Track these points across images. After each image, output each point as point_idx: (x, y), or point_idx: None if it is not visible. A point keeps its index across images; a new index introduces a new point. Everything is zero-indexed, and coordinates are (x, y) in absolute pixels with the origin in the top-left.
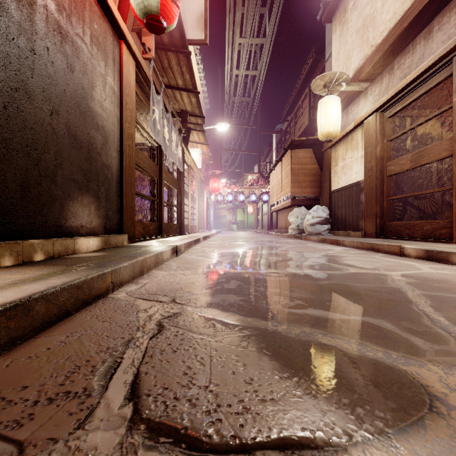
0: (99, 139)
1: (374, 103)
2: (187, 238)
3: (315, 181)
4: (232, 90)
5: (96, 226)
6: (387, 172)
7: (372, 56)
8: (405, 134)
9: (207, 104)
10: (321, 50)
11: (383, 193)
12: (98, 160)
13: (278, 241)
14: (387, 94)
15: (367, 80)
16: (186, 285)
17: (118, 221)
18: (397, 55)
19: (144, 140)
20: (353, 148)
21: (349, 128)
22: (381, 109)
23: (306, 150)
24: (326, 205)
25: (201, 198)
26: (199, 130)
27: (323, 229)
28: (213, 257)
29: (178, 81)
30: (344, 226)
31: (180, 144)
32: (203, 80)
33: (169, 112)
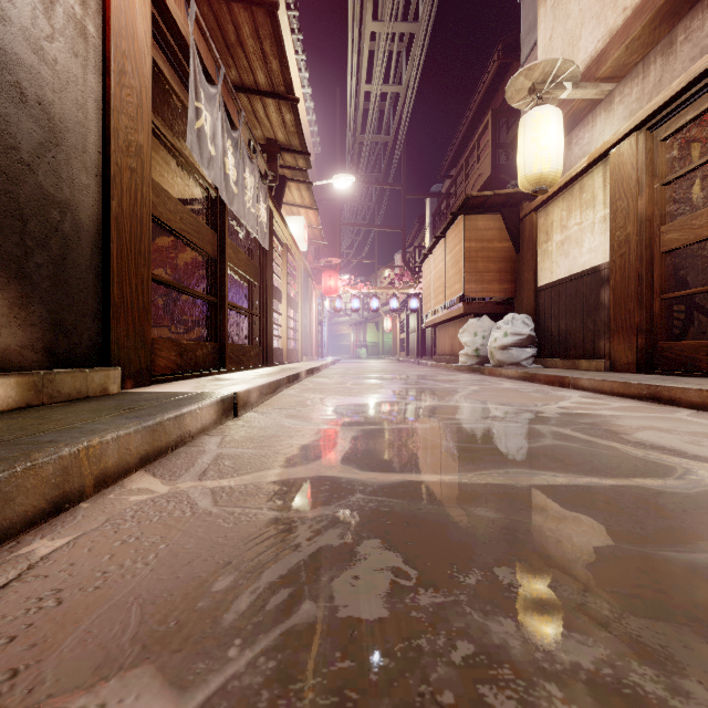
0: (27, 128)
1: (628, 118)
2: (274, 373)
3: (507, 270)
4: (359, 120)
5: (15, 349)
6: (662, 244)
7: (628, 26)
8: (691, 174)
9: (317, 145)
10: (513, 47)
11: (652, 286)
12: (24, 181)
13: (444, 377)
14: (666, 88)
15: (611, 79)
16: (177, 585)
17: (99, 337)
18: (677, 21)
19: (200, 193)
20: (585, 205)
21: (577, 168)
22: (650, 122)
23: (491, 216)
24: (528, 313)
25: (306, 303)
26: (300, 181)
27: (525, 356)
28: (318, 420)
29: (258, 76)
30: (565, 351)
31: (264, 198)
32: (309, 100)
33: (239, 131)
